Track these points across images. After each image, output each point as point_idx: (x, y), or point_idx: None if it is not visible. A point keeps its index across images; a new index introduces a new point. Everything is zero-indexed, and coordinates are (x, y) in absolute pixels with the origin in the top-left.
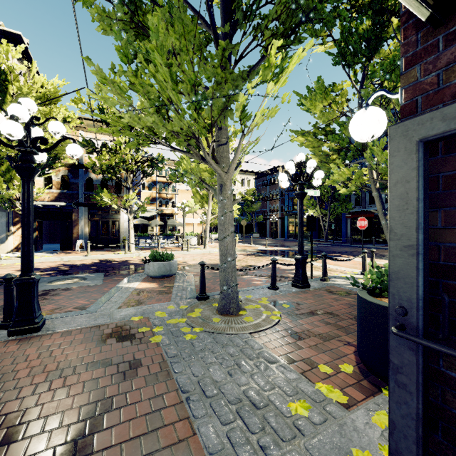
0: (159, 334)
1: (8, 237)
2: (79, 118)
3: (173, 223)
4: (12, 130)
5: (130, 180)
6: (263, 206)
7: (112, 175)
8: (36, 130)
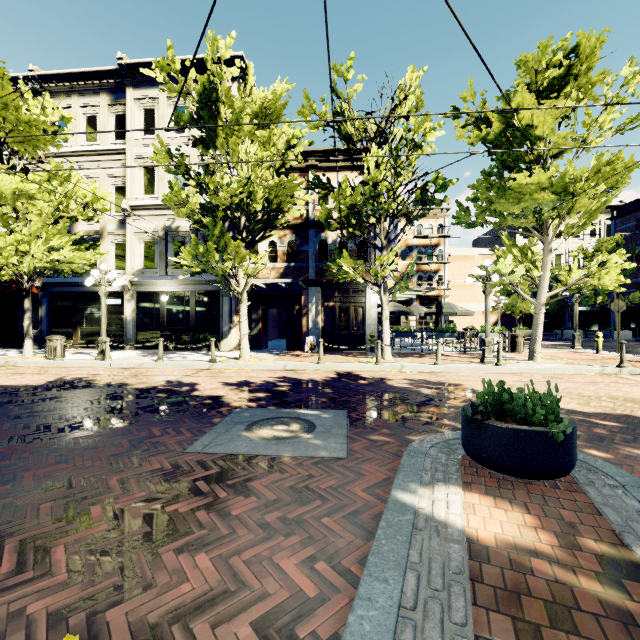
0: None
1: (231, 330)
2: (309, 153)
3: (451, 309)
4: None
5: (384, 233)
6: (638, 272)
7: (355, 229)
8: None
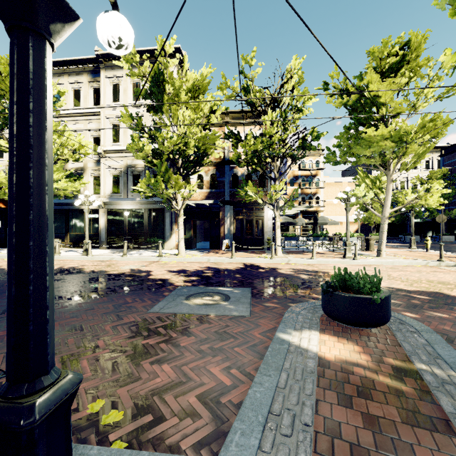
0: None
1: (172, 235)
2: (225, 113)
3: (324, 221)
4: None
5: (276, 169)
6: None
7: (257, 166)
8: None
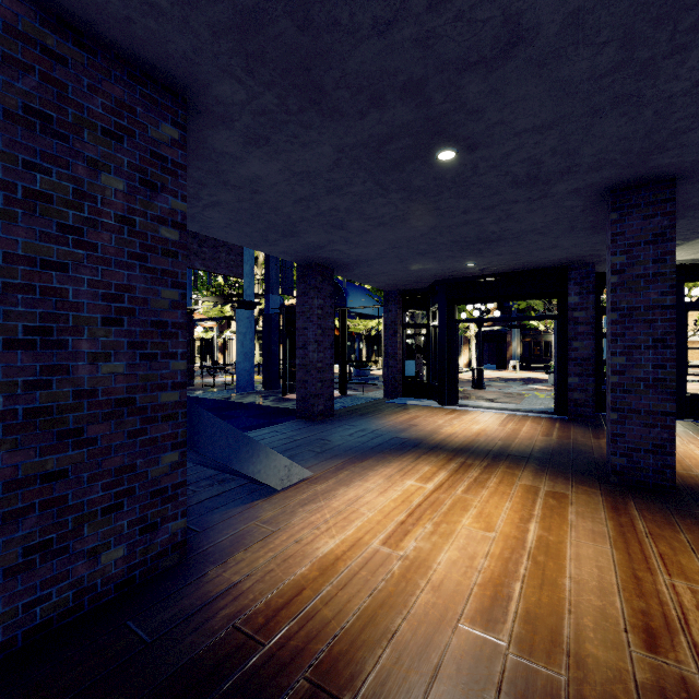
0: (529, 396)
1: (461, 356)
2: None
3: None
4: (476, 314)
5: None
6: None
7: None
8: (482, 306)
